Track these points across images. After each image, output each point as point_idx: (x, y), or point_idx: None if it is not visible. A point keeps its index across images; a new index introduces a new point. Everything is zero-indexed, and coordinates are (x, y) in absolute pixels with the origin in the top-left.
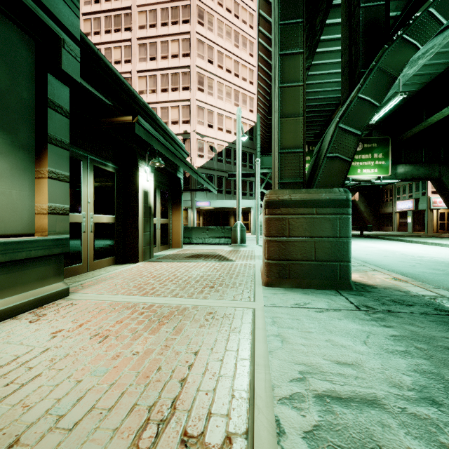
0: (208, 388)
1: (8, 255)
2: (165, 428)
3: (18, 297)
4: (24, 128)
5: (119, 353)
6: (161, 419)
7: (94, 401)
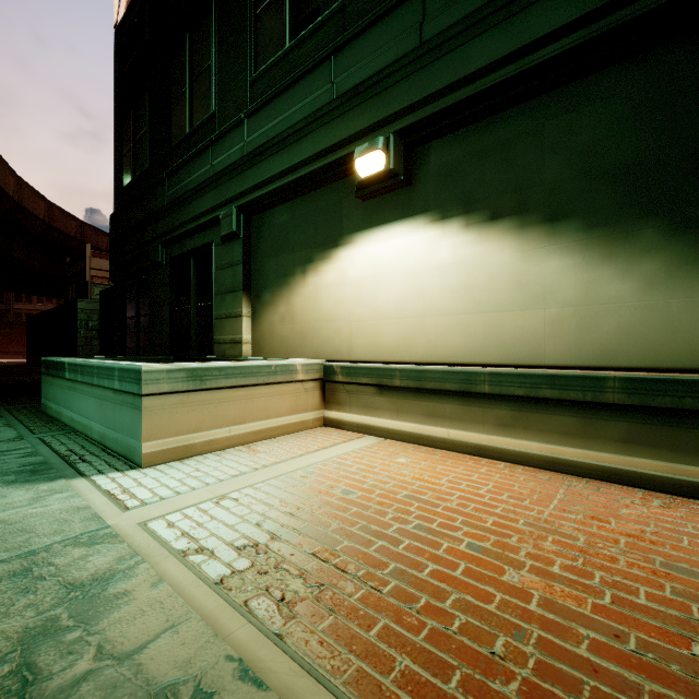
0: (381, 633)
1: (637, 397)
2: (347, 578)
3: (660, 466)
4: (695, 192)
5: (520, 563)
6: (361, 577)
7: (419, 542)
